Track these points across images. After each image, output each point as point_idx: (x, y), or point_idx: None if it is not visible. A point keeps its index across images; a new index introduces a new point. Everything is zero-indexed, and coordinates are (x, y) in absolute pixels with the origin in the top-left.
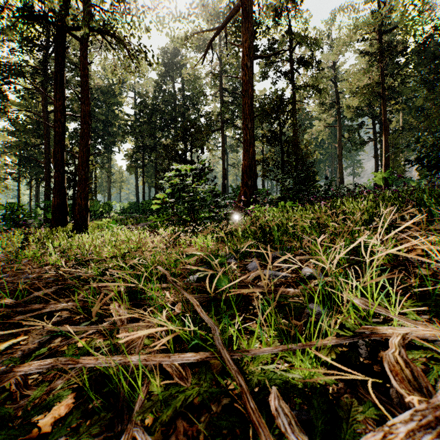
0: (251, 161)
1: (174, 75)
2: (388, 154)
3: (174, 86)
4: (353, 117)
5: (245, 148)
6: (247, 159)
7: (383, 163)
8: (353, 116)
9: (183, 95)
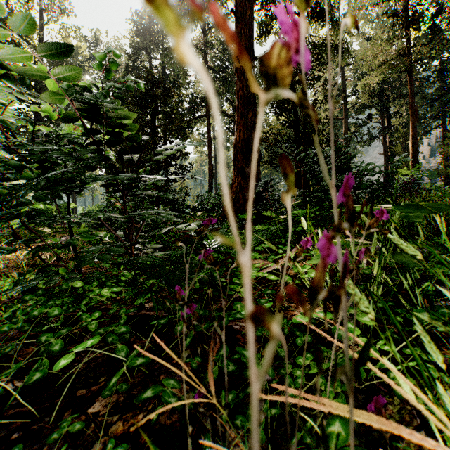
0: (250, 133)
1: (149, 49)
2: (417, 145)
3: (150, 62)
4: (360, 108)
5: (239, 110)
6: (243, 130)
7: (411, 156)
8: (361, 107)
9: (161, 73)
